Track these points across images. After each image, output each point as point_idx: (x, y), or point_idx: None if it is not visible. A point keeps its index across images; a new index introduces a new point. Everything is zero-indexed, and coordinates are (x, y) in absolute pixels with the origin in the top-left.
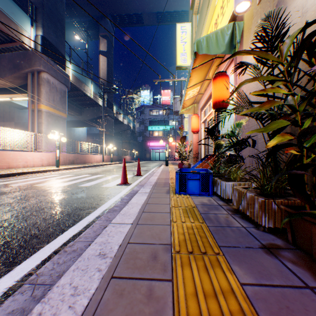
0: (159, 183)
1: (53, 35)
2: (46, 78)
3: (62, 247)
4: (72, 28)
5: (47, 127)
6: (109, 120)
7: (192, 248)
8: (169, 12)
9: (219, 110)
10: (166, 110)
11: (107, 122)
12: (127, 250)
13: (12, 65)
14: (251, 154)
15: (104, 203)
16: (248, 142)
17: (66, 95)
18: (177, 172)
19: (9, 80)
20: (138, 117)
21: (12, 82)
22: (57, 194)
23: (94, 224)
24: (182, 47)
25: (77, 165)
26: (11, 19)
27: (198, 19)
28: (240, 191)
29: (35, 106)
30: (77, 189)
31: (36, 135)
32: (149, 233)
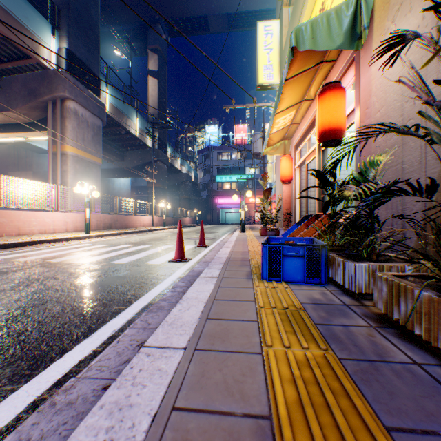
0: (234, 261)
1: (82, 48)
2: (73, 109)
3: (51, 391)
4: (111, 40)
5: (74, 177)
6: (162, 168)
7: (322, 433)
8: (245, 13)
9: (330, 144)
10: (242, 152)
11: (159, 170)
12: (168, 436)
13: (27, 91)
14: (389, 213)
15: (145, 293)
16: (420, 187)
17: (101, 132)
18: (265, 243)
19: (22, 112)
20: (202, 163)
21: (27, 114)
22: (75, 276)
23: (120, 337)
24: (267, 57)
25: (116, 230)
26: (24, 25)
27: (290, 12)
28: (394, 284)
29: (58, 148)
30: (107, 268)
31: (57, 187)
32: (219, 378)
